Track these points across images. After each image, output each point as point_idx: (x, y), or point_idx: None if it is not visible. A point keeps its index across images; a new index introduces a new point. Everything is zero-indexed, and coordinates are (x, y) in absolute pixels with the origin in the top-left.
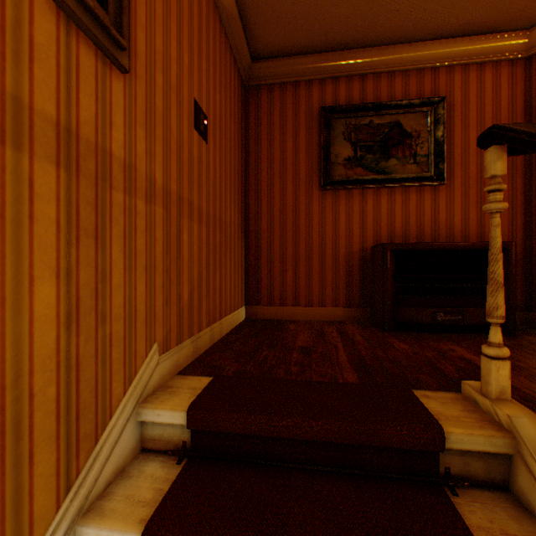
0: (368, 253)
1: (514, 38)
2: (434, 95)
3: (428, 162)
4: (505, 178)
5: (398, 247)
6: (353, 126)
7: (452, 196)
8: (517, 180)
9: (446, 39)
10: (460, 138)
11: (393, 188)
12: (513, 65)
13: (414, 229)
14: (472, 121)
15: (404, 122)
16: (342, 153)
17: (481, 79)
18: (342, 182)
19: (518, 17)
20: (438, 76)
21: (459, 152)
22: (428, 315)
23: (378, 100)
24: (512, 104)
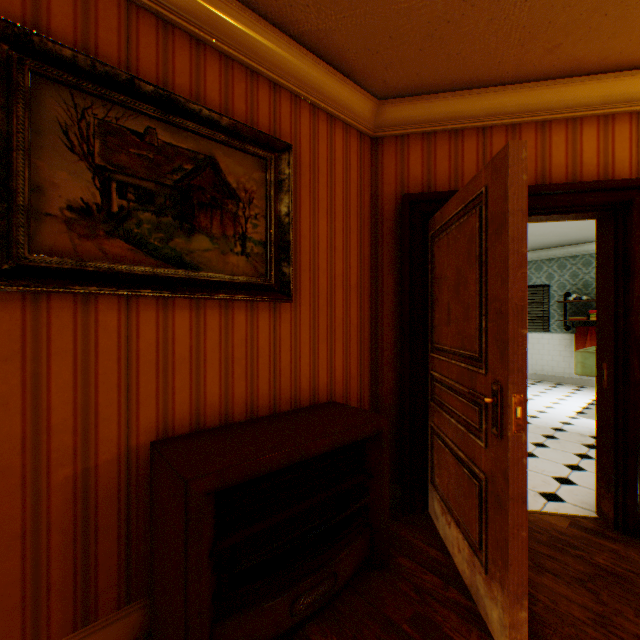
0: (146, 457)
1: (367, 102)
2: (275, 134)
3: (267, 257)
4: (355, 298)
5: (226, 479)
6: (102, 120)
7: (300, 321)
8: (365, 302)
9: (296, 43)
10: (309, 225)
11: (203, 300)
12: (363, 141)
13: (243, 386)
14: (323, 203)
15: (225, 163)
16: (62, 185)
17: (333, 142)
18: (61, 270)
19: (379, 73)
20: (281, 102)
21: (308, 248)
22: (285, 610)
23: (169, 87)
24: (362, 194)
